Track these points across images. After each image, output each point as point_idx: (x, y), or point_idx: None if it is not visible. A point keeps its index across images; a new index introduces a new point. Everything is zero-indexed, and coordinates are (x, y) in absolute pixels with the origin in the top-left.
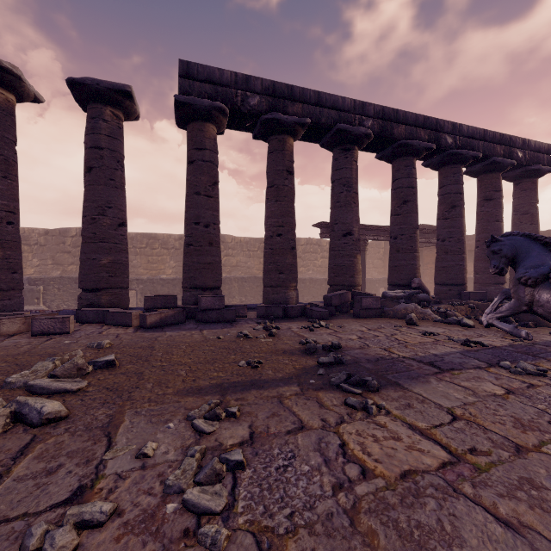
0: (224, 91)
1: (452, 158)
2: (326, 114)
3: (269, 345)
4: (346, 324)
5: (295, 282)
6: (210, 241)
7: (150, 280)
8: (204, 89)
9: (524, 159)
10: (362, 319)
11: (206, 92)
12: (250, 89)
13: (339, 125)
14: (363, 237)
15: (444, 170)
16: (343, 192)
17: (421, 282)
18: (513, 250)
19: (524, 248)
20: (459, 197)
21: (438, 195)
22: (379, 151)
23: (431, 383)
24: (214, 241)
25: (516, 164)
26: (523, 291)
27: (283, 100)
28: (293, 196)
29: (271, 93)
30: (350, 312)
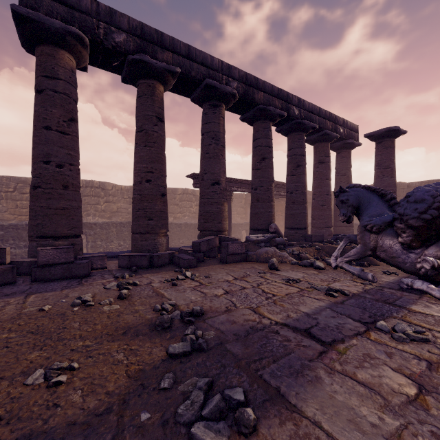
0: (82, 18)
1: (298, 127)
2: (196, 68)
3: (111, 318)
4: (213, 272)
5: (165, 229)
6: (64, 183)
7: (13, 226)
8: (56, 9)
9: (344, 134)
10: (228, 265)
11: (58, 13)
12: (114, 23)
13: (208, 80)
14: (229, 188)
15: (292, 135)
16: (212, 144)
17: (277, 227)
18: (357, 200)
19: (366, 198)
20: (302, 158)
21: (287, 156)
22: (242, 114)
23: (323, 383)
24: (71, 184)
25: (339, 138)
26: (369, 237)
27: (152, 44)
28: (163, 143)
29: (139, 34)
30: (218, 257)
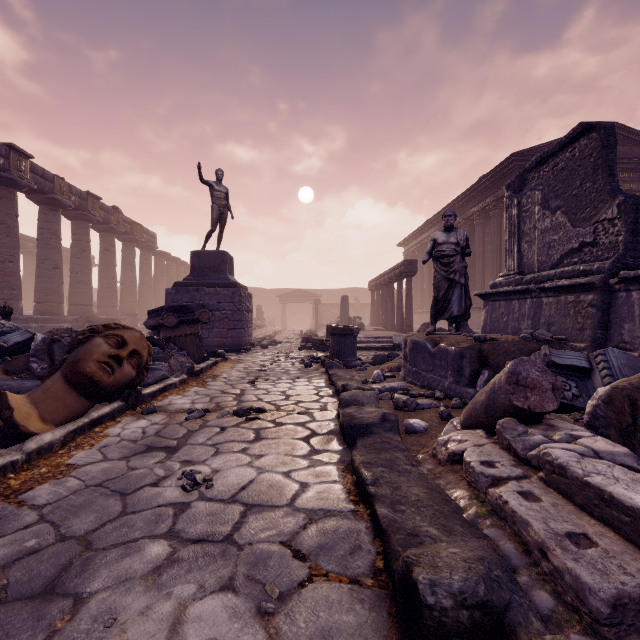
0: None
1: None
2: None
3: None
4: None
5: None
6: None
7: None
8: None
9: None
10: None
11: None
12: None
13: None
14: None
15: None
16: None
17: None
18: None
19: None
20: None
21: None
22: None
23: None
24: None
25: None
26: None
27: None
28: None
29: None
30: None
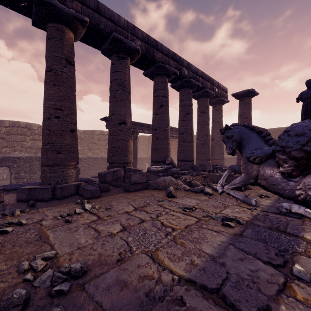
0: None
1: (187, 84)
2: (104, 22)
3: None
4: (115, 202)
5: (75, 161)
6: None
7: None
8: None
9: (218, 93)
10: (131, 194)
11: None
12: None
13: (115, 33)
14: (136, 130)
15: (183, 90)
16: (119, 90)
17: (172, 160)
18: (240, 136)
19: (247, 134)
20: (190, 108)
21: (179, 106)
22: (145, 69)
23: None
24: None
25: (215, 95)
26: (252, 167)
27: None
28: (72, 84)
29: None
30: (123, 186)
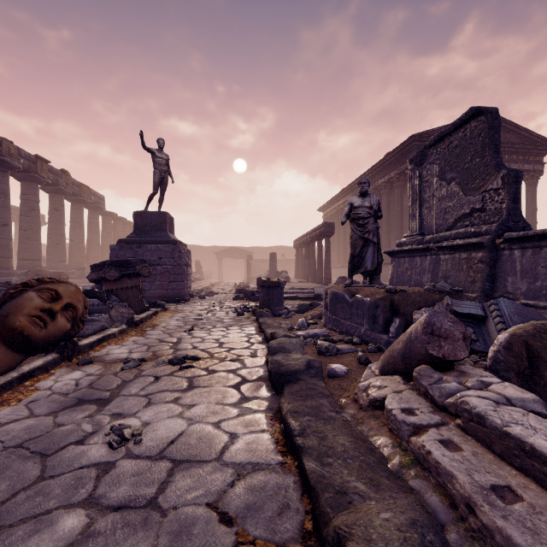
0: None
1: None
2: None
3: None
4: None
5: None
6: None
7: None
8: None
9: None
10: None
11: None
12: None
13: None
14: None
15: None
16: None
17: None
18: None
19: None
20: None
21: None
22: None
23: None
24: None
25: None
26: None
27: None
28: None
29: None
30: None
